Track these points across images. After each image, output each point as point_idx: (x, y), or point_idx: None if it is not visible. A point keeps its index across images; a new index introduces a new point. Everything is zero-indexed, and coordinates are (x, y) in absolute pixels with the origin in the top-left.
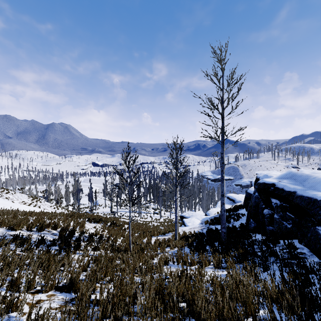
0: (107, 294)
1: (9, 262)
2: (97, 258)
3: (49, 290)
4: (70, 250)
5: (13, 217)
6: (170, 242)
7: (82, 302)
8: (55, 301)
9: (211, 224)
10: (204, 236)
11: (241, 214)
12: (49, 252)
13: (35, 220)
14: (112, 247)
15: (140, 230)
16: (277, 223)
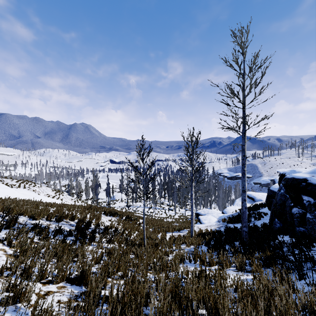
0: (117, 292)
1: (25, 250)
2: (111, 250)
3: (60, 281)
4: (85, 241)
5: (35, 207)
6: (185, 238)
7: (89, 298)
8: (65, 294)
9: (229, 222)
10: (222, 235)
11: (262, 213)
12: (65, 242)
13: (55, 211)
14: (126, 241)
15: (154, 226)
16: (310, 224)
